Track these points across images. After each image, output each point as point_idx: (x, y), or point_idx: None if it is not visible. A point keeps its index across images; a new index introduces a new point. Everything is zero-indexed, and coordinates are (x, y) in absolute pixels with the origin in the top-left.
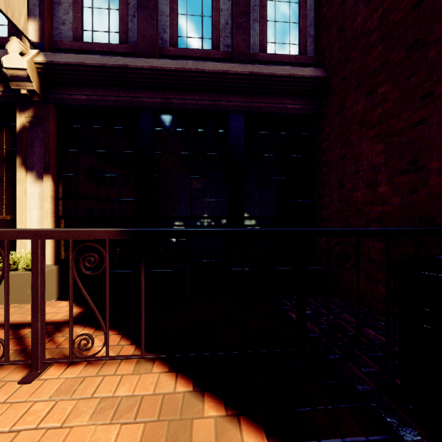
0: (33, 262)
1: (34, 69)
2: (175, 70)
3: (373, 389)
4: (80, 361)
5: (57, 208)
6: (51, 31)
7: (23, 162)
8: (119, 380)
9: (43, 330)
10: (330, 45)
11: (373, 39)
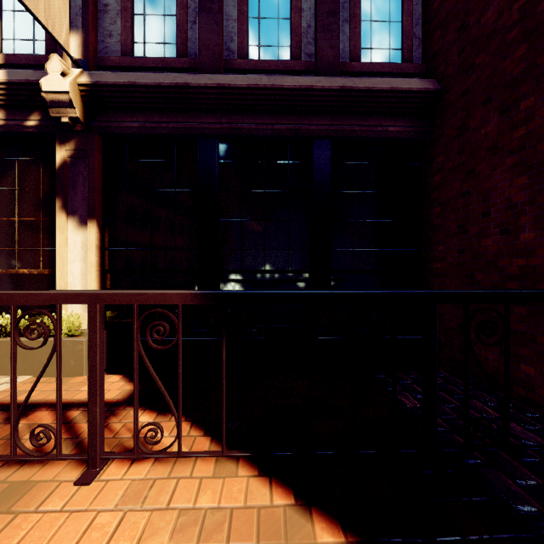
0: (91, 333)
1: (77, 92)
2: (246, 88)
3: (542, 512)
4: (147, 458)
5: (103, 260)
6: (96, 45)
7: (63, 205)
8: (196, 485)
9: (102, 417)
10: (445, 48)
11: (513, 38)
